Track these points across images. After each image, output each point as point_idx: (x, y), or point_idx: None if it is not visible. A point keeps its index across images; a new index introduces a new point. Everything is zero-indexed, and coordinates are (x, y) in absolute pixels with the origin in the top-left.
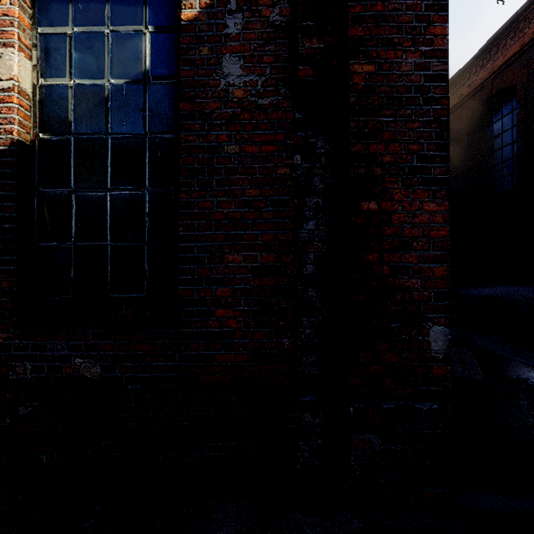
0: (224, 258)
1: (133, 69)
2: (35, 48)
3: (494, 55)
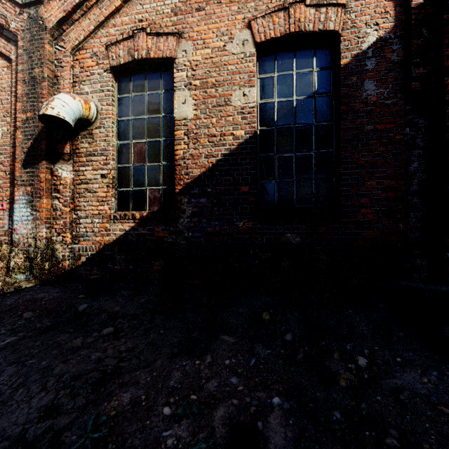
0: (365, 183)
1: (308, 91)
2: (257, 85)
3: None
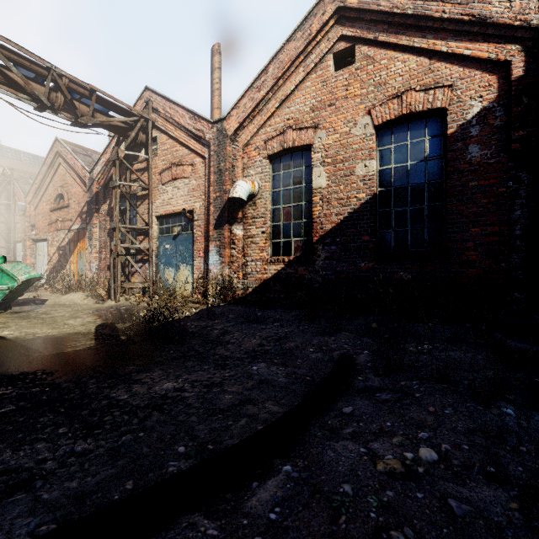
0: (470, 230)
1: (420, 156)
2: (377, 156)
3: None
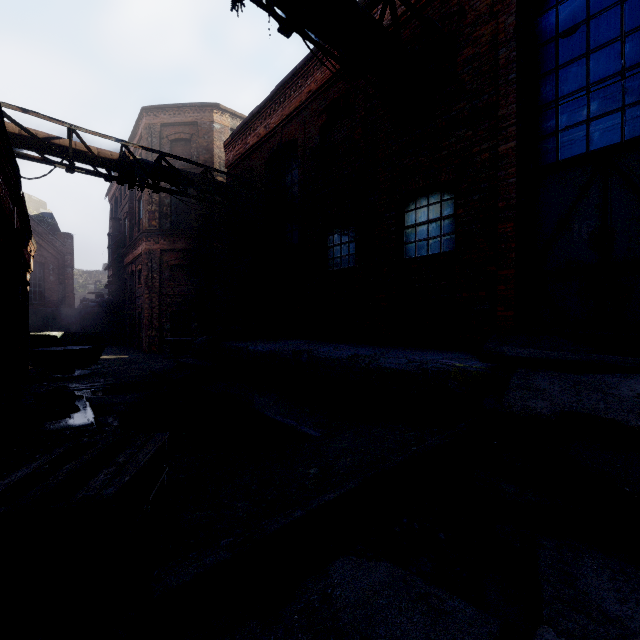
0: None
1: None
2: None
3: (283, 103)
